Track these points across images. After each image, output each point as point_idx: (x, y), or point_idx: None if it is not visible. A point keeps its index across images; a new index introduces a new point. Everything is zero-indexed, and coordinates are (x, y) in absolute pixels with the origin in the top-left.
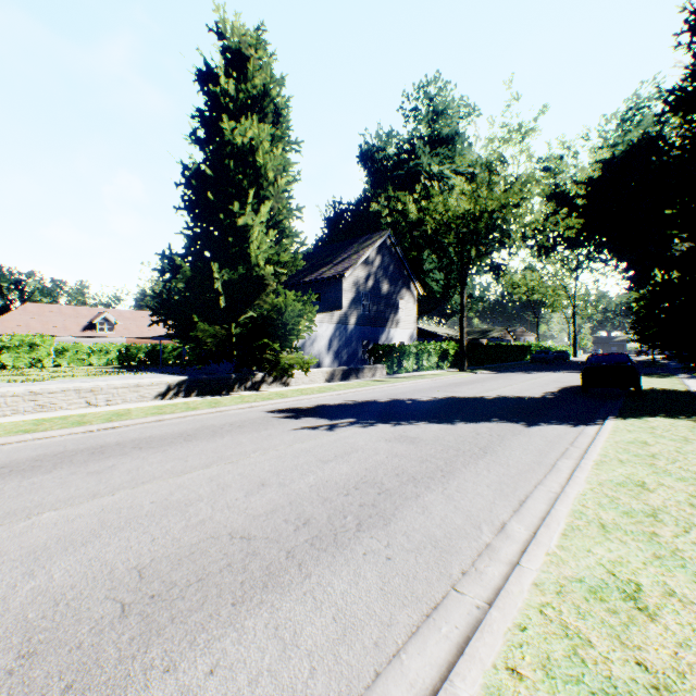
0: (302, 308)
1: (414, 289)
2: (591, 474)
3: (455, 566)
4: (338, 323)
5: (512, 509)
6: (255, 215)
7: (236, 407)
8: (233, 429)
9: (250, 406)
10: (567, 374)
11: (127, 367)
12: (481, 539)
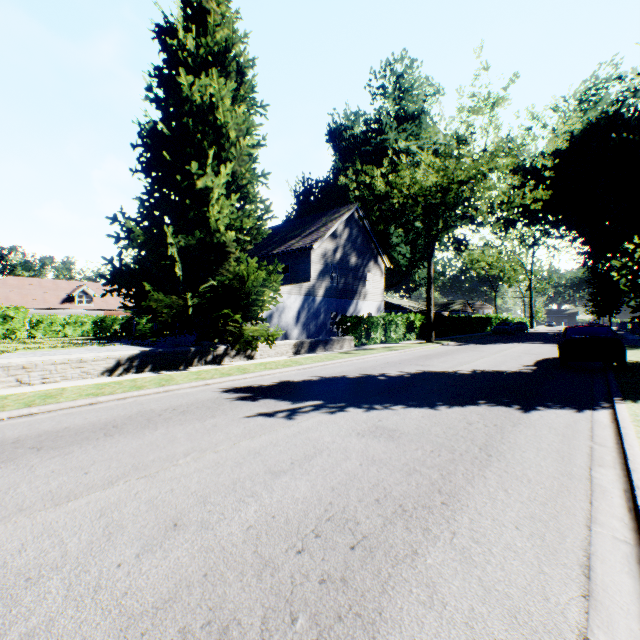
0: (268, 278)
1: (381, 262)
2: None
3: None
4: (306, 295)
5: (580, 590)
6: (214, 177)
7: (188, 385)
8: (173, 416)
9: (205, 383)
10: (533, 346)
11: (101, 338)
12: None
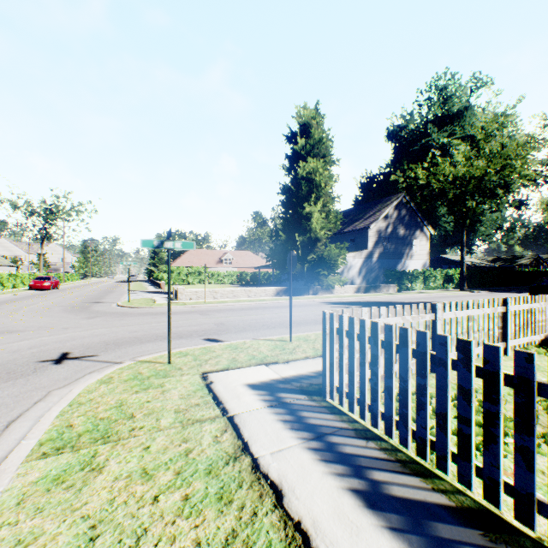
0: (340, 251)
1: (427, 231)
2: None
3: None
4: (365, 258)
5: None
6: (314, 207)
7: (306, 300)
8: (307, 306)
9: (313, 300)
10: None
11: (242, 284)
12: None
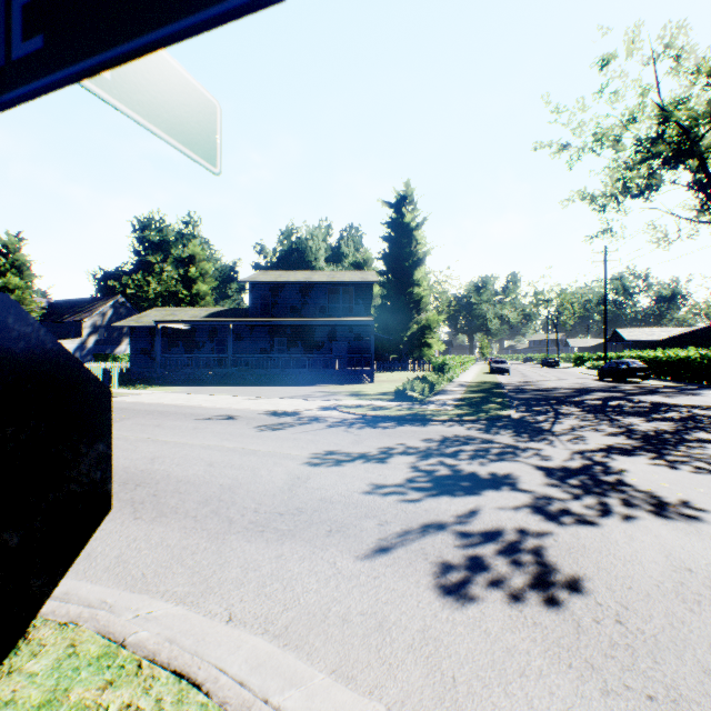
0: None
1: None
2: None
3: None
4: (81, 344)
5: None
6: None
7: None
8: None
9: None
10: None
11: None
12: None
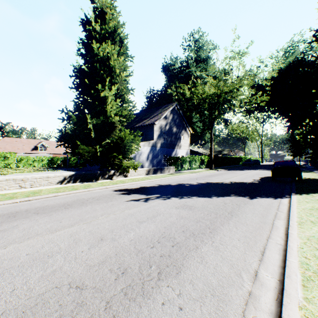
0: (134, 138)
1: (188, 131)
2: (299, 232)
3: (230, 317)
4: (152, 146)
5: (258, 258)
6: (109, 91)
7: (98, 188)
8: (93, 201)
9: (105, 187)
10: (261, 171)
11: (52, 167)
12: (244, 287)
